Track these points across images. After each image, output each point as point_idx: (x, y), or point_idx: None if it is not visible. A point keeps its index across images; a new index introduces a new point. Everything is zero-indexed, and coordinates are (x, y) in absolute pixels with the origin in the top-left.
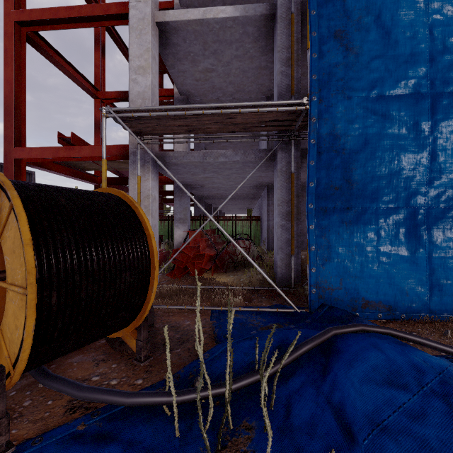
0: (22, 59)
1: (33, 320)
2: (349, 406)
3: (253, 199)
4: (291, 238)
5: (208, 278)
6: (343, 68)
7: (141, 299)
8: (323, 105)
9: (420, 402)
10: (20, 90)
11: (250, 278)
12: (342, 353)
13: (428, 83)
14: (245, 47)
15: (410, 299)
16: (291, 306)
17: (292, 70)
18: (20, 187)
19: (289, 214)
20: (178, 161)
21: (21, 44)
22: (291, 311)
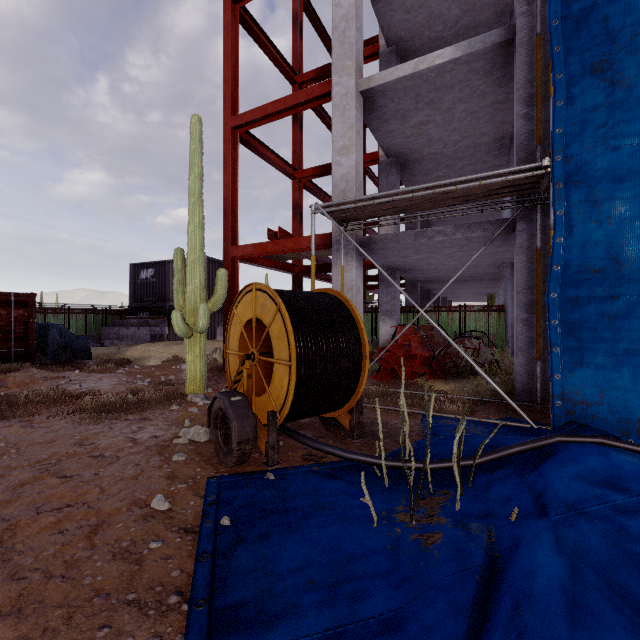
0: (236, 160)
1: (294, 381)
2: (548, 492)
3: (494, 281)
4: (537, 336)
5: (421, 384)
6: (605, 110)
7: (354, 383)
8: (573, 164)
9: (635, 503)
10: (234, 191)
11: (477, 387)
12: (558, 455)
13: None
14: (473, 86)
15: None
16: (525, 419)
17: (538, 111)
18: (278, 294)
19: (535, 304)
20: (384, 246)
21: (235, 147)
22: (526, 426)
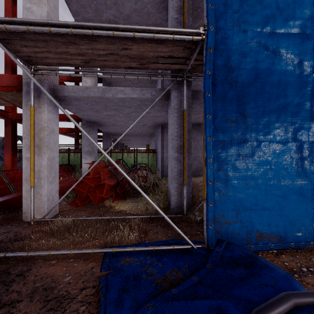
0: None
1: None
2: None
3: (151, 137)
4: (184, 169)
5: (109, 205)
6: (238, 0)
7: None
8: (220, 35)
9: None
10: None
11: (146, 205)
12: None
13: (312, 24)
14: (143, 2)
15: (297, 229)
16: (188, 242)
17: (185, 16)
18: None
19: (182, 147)
20: (77, 95)
21: None
22: (188, 247)
